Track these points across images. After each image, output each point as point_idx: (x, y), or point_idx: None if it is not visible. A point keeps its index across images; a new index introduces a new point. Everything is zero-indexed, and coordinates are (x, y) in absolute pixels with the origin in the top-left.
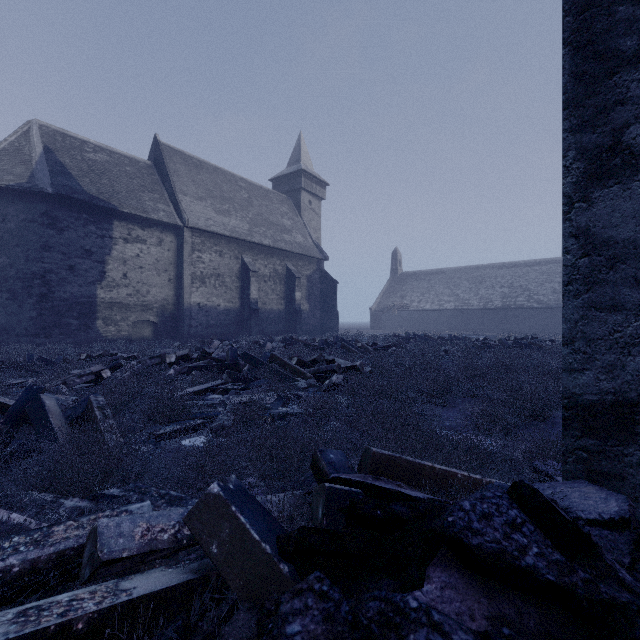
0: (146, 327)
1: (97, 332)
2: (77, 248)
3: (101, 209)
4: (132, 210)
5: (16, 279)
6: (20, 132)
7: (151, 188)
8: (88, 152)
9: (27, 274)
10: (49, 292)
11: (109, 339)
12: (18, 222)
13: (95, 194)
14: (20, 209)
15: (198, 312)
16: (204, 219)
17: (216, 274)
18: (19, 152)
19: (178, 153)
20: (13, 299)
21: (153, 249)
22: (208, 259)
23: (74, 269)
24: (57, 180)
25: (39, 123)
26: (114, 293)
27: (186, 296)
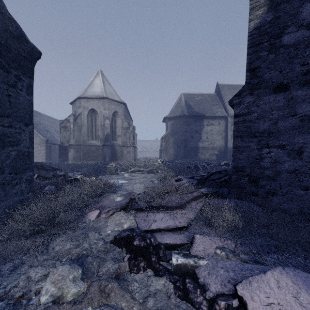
0: (214, 156)
1: (199, 157)
2: (193, 130)
3: (200, 116)
4: (209, 114)
5: (179, 141)
6: (179, 98)
7: (215, 104)
8: (196, 97)
9: (181, 140)
10: (186, 145)
11: (202, 160)
12: (179, 125)
13: (198, 112)
14: (180, 121)
15: None
16: None
17: None
18: (179, 104)
19: (226, 86)
20: (178, 147)
21: (216, 127)
22: None
23: (192, 137)
24: (188, 110)
25: (183, 93)
26: (203, 144)
27: (229, 143)
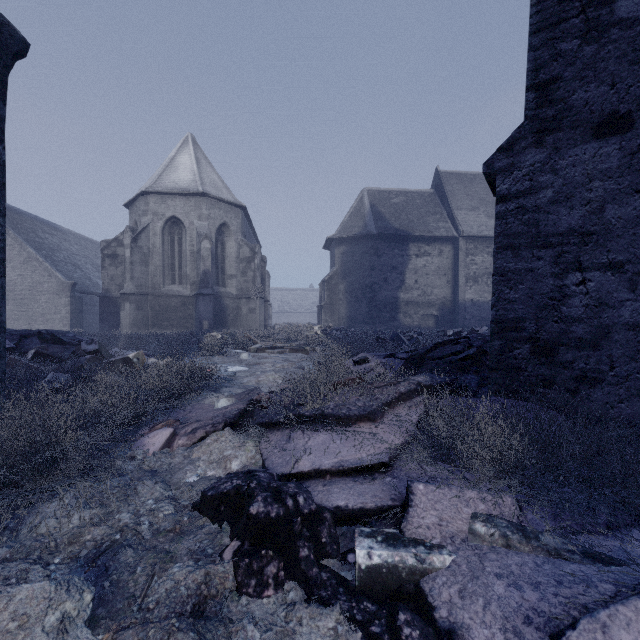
0: (430, 319)
1: (399, 322)
2: (388, 266)
3: (401, 237)
4: (421, 233)
5: (358, 289)
6: (358, 199)
7: (433, 212)
8: (393, 198)
9: (363, 286)
10: (374, 296)
11: (406, 327)
12: (359, 255)
13: (398, 227)
14: (360, 247)
15: (471, 307)
16: (476, 226)
17: (488, 273)
18: (358, 212)
19: (454, 175)
20: (357, 301)
21: (435, 259)
22: (480, 261)
23: (386, 280)
24: (378, 224)
25: (367, 189)
26: (409, 294)
27: (461, 294)
